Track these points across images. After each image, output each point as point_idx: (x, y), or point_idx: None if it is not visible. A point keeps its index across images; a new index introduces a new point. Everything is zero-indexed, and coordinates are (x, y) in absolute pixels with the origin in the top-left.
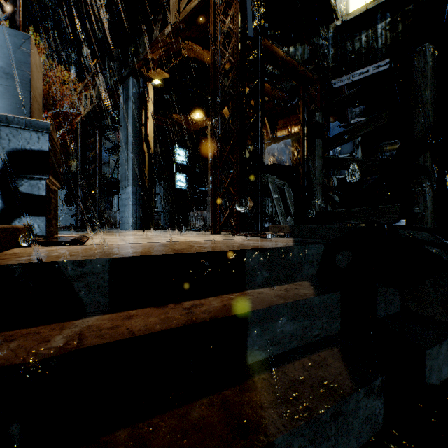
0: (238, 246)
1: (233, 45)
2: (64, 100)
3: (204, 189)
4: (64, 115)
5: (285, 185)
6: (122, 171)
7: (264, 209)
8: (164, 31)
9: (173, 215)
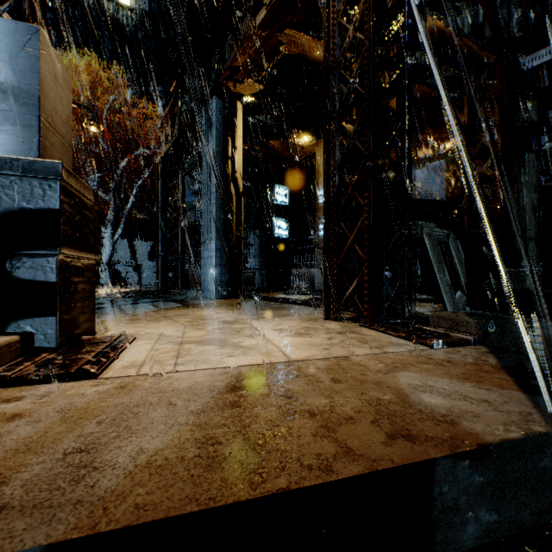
0: (401, 421)
1: (361, 9)
2: (151, 139)
3: (310, 238)
4: (151, 156)
5: (449, 236)
6: (204, 220)
7: (413, 280)
8: (254, 21)
9: (270, 272)
